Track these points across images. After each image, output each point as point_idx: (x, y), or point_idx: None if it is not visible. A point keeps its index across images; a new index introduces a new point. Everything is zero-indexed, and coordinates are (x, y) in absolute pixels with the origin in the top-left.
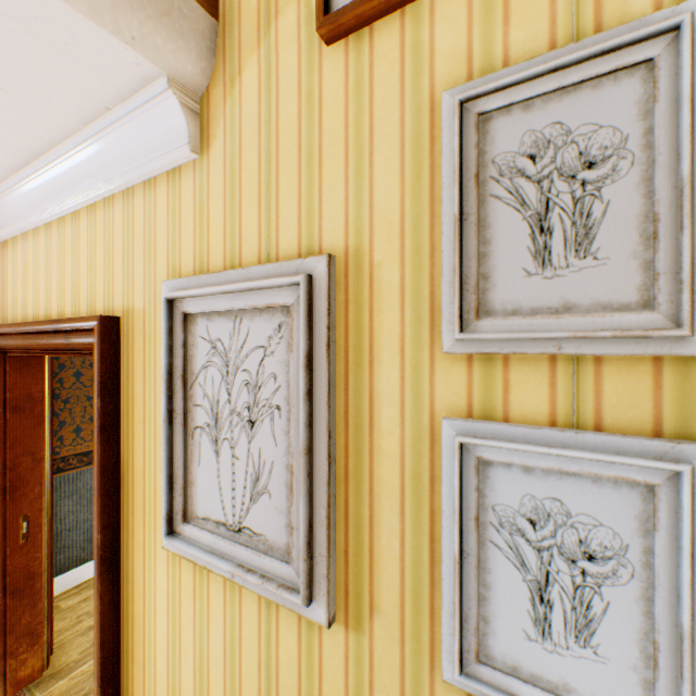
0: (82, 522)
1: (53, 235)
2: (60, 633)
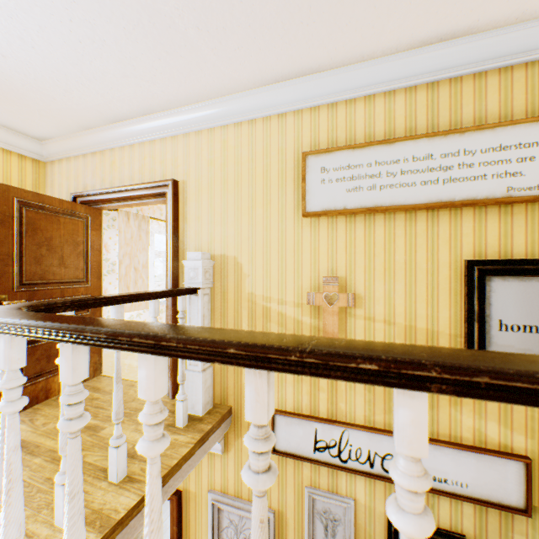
0: None
1: None
2: None
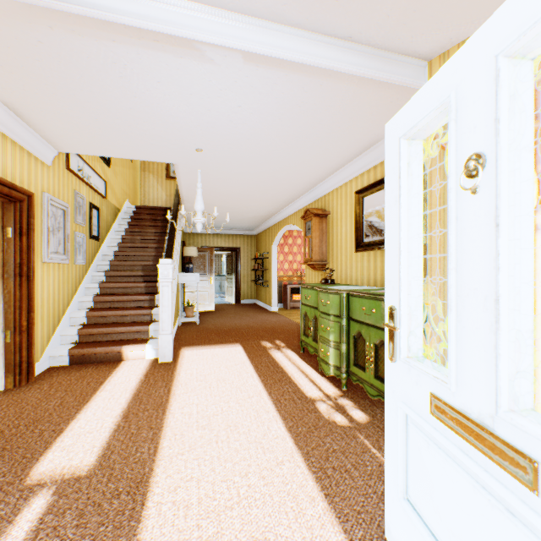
0: None
1: None
2: None
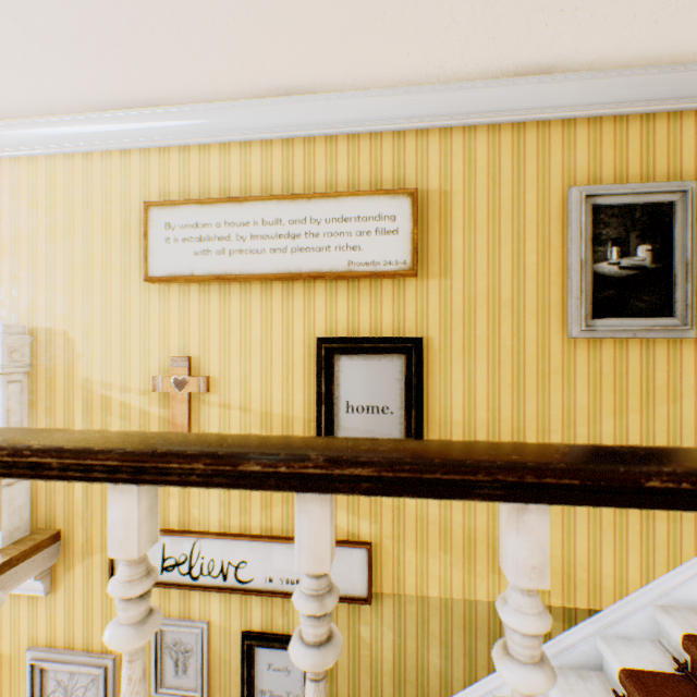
0: None
1: None
2: None
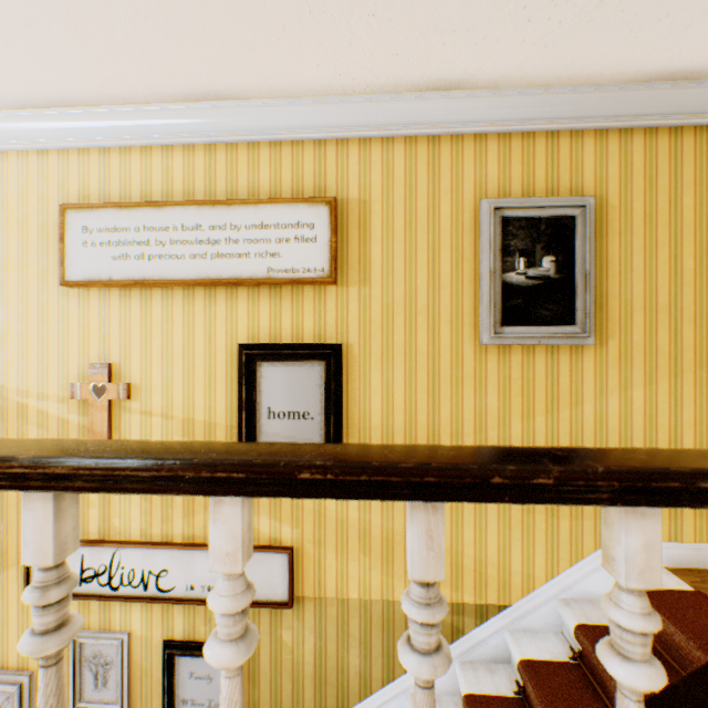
0: None
1: None
2: None
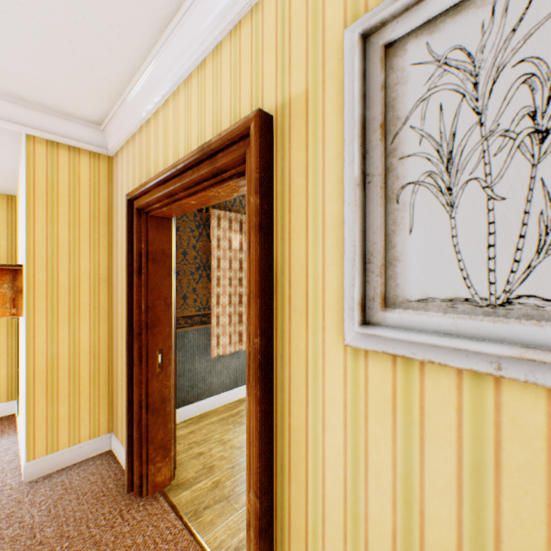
0: (187, 371)
1: (192, 85)
2: (178, 454)
